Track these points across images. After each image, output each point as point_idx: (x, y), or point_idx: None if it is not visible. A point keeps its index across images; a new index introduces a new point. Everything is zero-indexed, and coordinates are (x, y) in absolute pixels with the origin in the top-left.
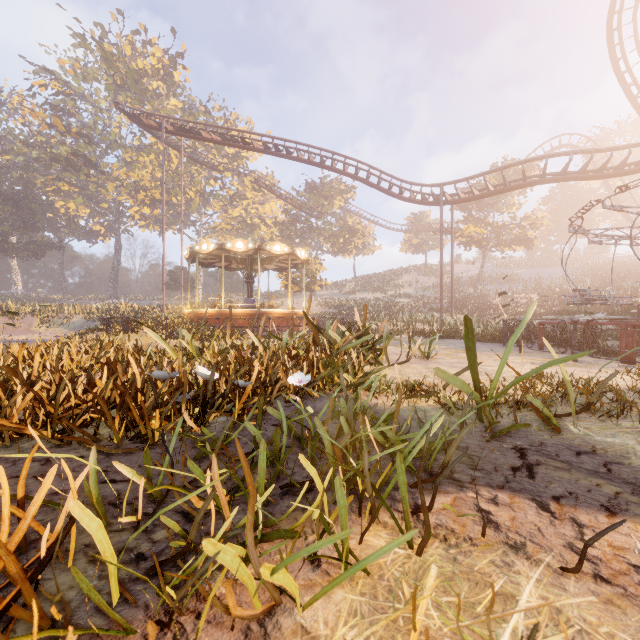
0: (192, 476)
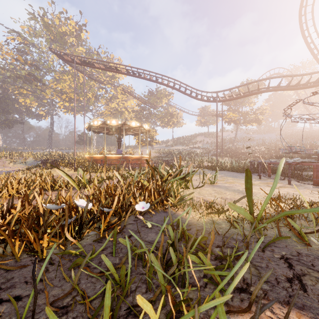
0: (61, 293)
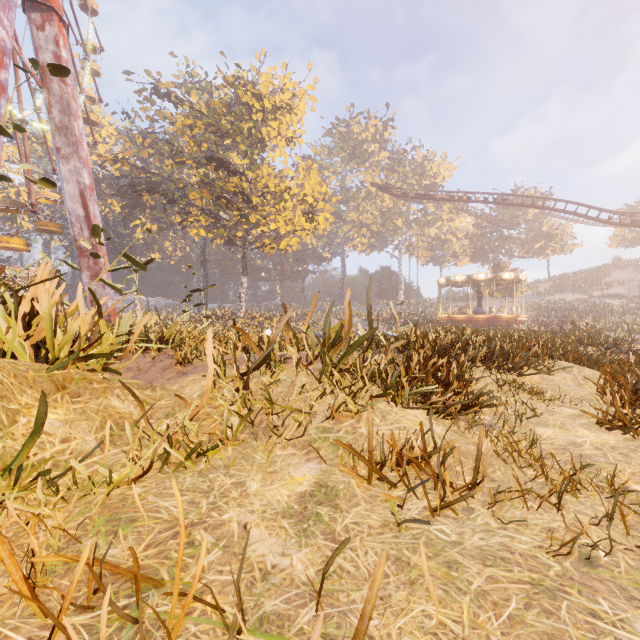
0: None
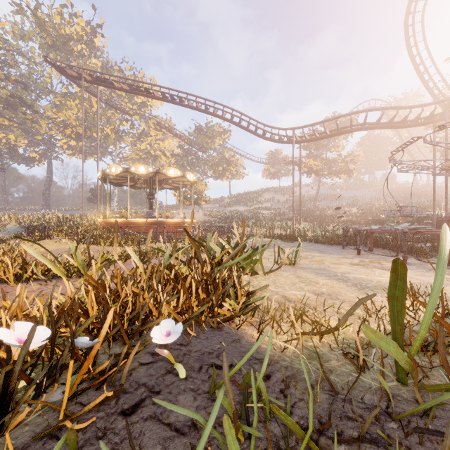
0: None
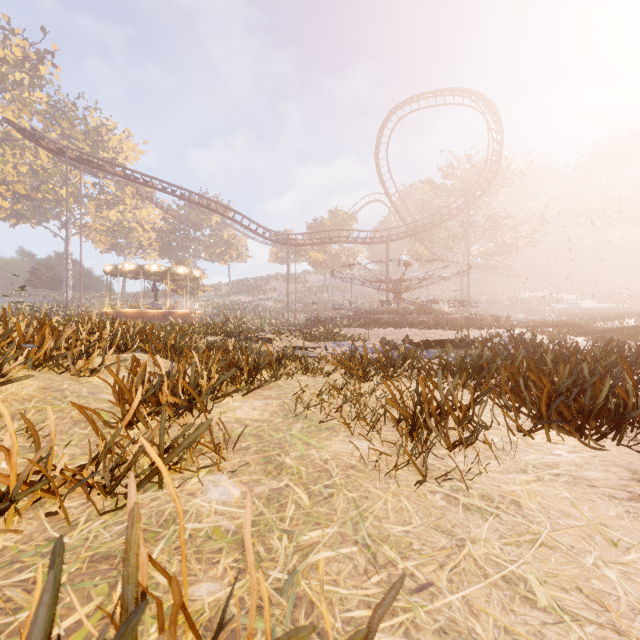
0: None
